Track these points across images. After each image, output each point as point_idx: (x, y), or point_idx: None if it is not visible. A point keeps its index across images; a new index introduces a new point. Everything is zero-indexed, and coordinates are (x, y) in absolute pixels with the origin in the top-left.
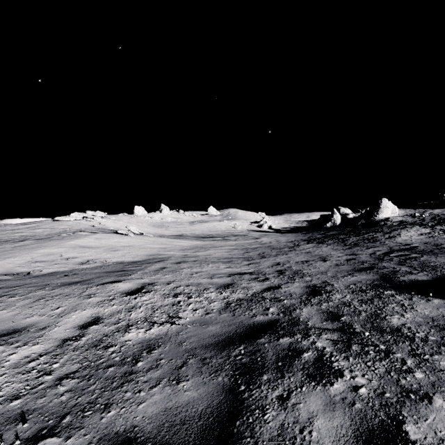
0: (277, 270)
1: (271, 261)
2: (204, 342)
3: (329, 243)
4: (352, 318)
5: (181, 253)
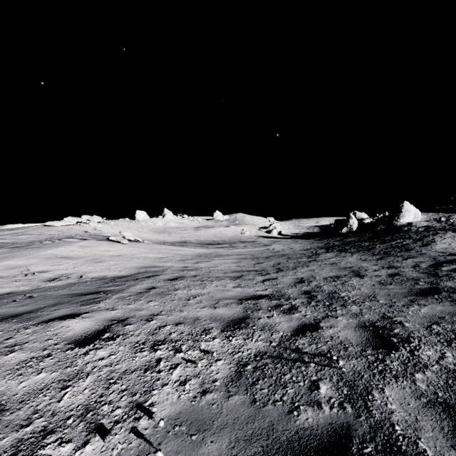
0: (303, 291)
1: (291, 277)
2: None
3: (353, 252)
4: None
5: (180, 264)
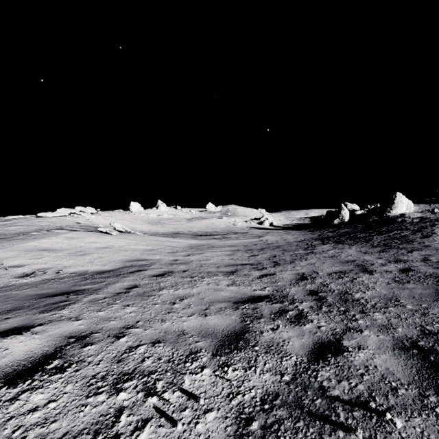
0: (308, 290)
1: (291, 272)
2: None
3: (351, 243)
4: None
5: (170, 257)
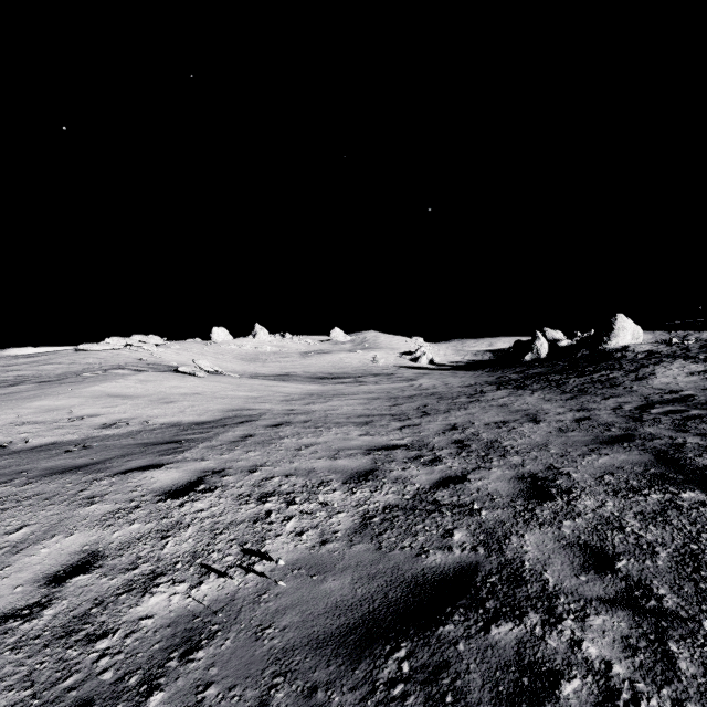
0: (453, 440)
1: (441, 422)
2: (315, 629)
3: (536, 389)
4: (642, 565)
5: (284, 406)
